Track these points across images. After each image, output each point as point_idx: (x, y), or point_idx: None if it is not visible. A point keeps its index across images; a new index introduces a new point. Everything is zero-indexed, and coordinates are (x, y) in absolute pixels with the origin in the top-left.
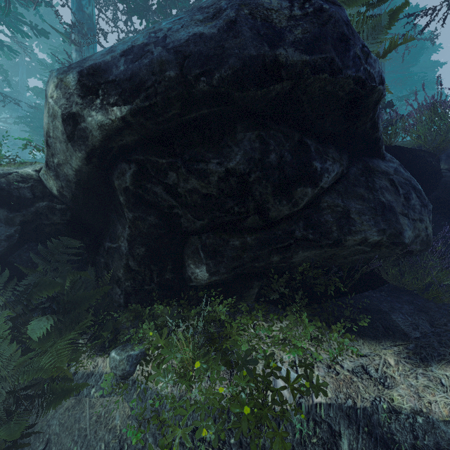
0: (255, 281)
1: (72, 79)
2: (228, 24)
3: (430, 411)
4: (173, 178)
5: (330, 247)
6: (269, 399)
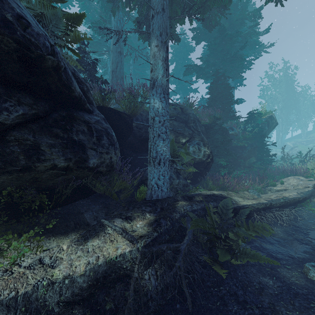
0: None
1: None
2: None
3: (74, 272)
4: None
5: (20, 173)
6: None
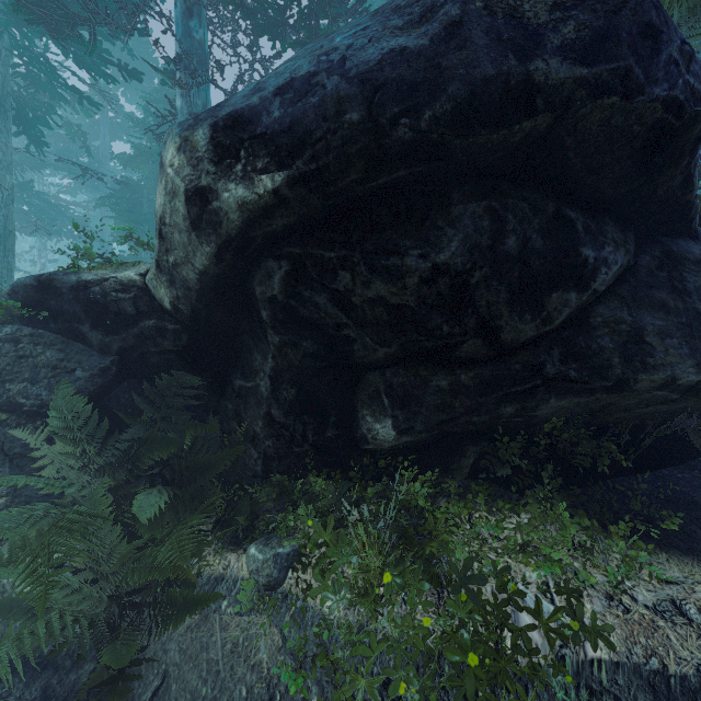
0: (470, 445)
1: (201, 137)
2: (447, 28)
3: None
4: (345, 281)
5: (606, 393)
6: (507, 644)
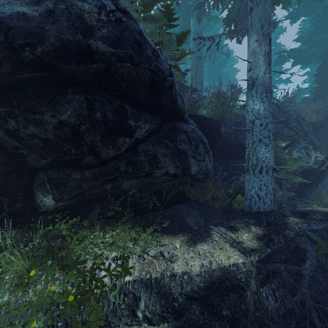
0: (97, 204)
1: None
2: (48, 12)
3: (191, 271)
4: (13, 124)
5: (145, 178)
6: (94, 286)
